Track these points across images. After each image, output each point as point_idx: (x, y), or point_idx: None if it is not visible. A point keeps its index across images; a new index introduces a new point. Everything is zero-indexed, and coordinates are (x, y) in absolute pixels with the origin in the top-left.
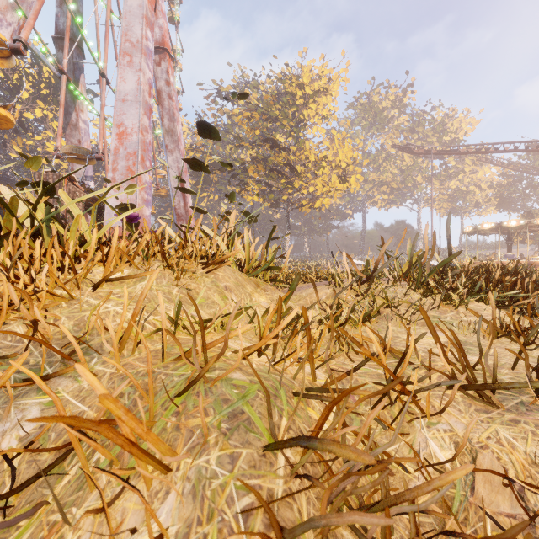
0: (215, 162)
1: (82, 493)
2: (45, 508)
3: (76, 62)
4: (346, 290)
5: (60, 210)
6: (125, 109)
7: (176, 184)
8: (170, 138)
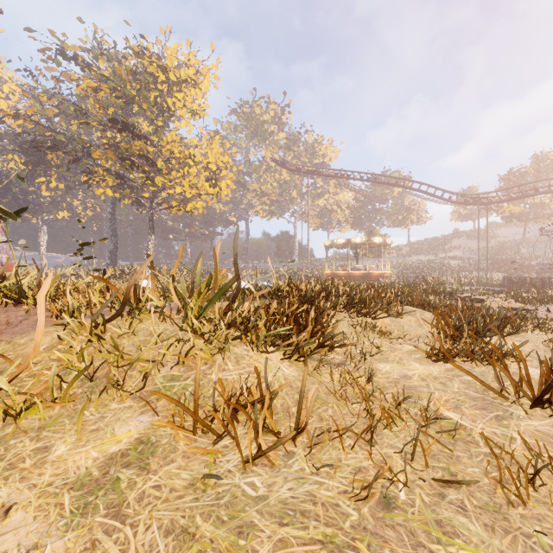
0: (55, 140)
1: None
2: None
3: None
4: (85, 333)
5: None
6: None
7: None
8: None
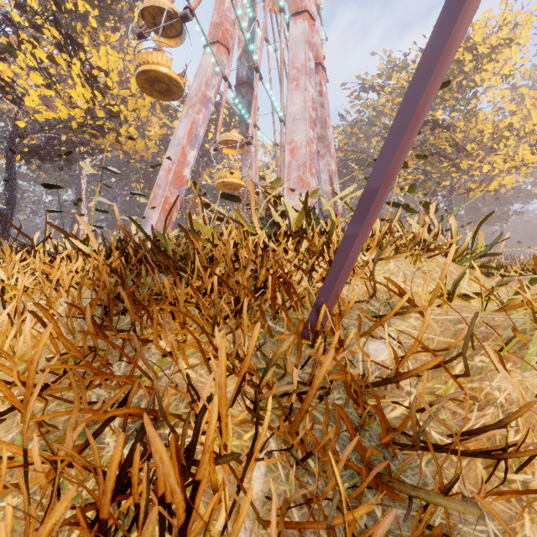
0: (358, 159)
1: (484, 375)
2: (453, 381)
3: (249, 100)
4: None
5: (322, 212)
6: (295, 128)
7: (326, 186)
8: (322, 144)
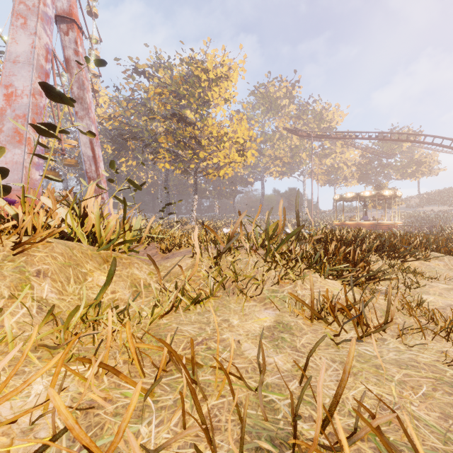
0: (132, 132)
1: None
2: None
3: None
4: (205, 261)
5: None
6: (16, 71)
7: (87, 149)
8: (80, 105)
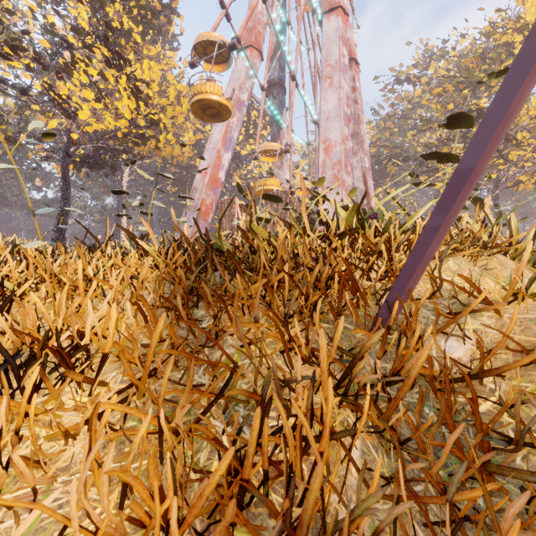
0: (392, 154)
1: None
2: None
3: (280, 100)
4: None
5: (373, 211)
6: (329, 126)
7: (359, 184)
8: (355, 141)
